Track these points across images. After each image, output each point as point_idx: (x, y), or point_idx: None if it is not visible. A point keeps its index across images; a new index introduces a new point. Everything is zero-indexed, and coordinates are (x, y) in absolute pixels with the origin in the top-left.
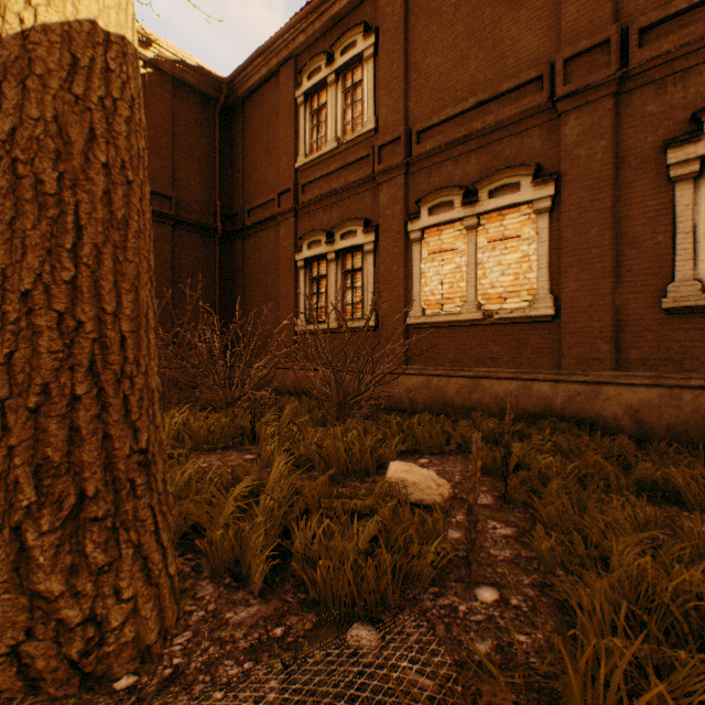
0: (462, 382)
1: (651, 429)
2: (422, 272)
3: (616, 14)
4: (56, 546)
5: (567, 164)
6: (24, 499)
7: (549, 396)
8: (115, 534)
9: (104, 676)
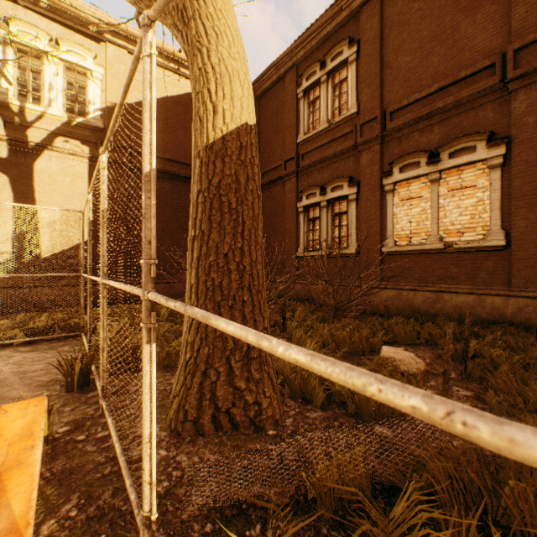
0: (426, 295)
1: None
2: (394, 214)
3: None
4: (241, 368)
5: (517, 130)
6: (229, 346)
7: (500, 307)
8: (260, 366)
9: (262, 428)
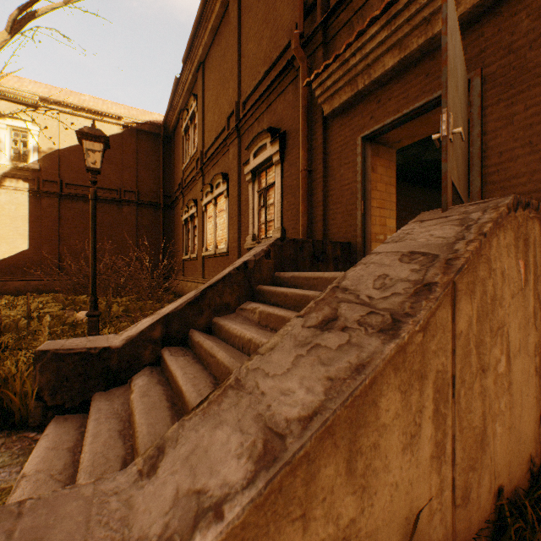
0: None
1: None
2: (207, 228)
3: (241, 94)
4: None
5: (230, 173)
6: None
7: None
8: None
9: None
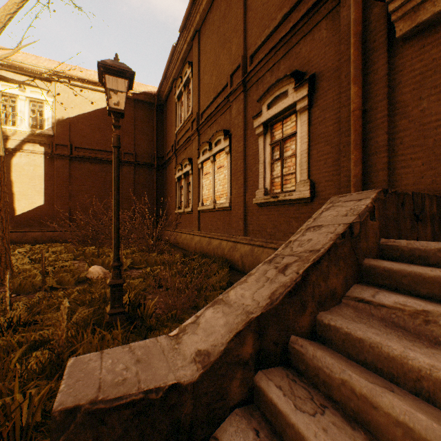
0: (207, 240)
1: (245, 266)
2: (203, 184)
3: (246, 48)
4: None
5: (233, 128)
6: None
7: (224, 248)
8: None
9: None
